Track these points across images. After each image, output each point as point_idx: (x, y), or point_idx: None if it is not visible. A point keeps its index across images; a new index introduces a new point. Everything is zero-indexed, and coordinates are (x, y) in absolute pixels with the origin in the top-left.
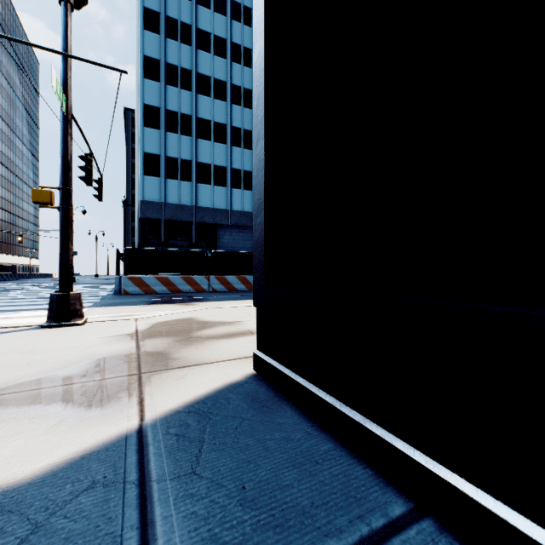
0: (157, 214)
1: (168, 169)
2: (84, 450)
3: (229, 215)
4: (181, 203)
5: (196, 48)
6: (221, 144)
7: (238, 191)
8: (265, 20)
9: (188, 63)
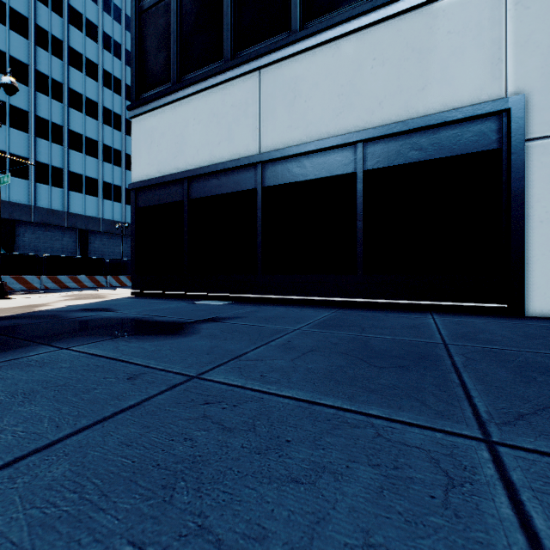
0: None
1: None
2: (109, 299)
3: (32, 212)
4: None
5: None
6: (21, 131)
7: (44, 186)
8: (135, 213)
9: None
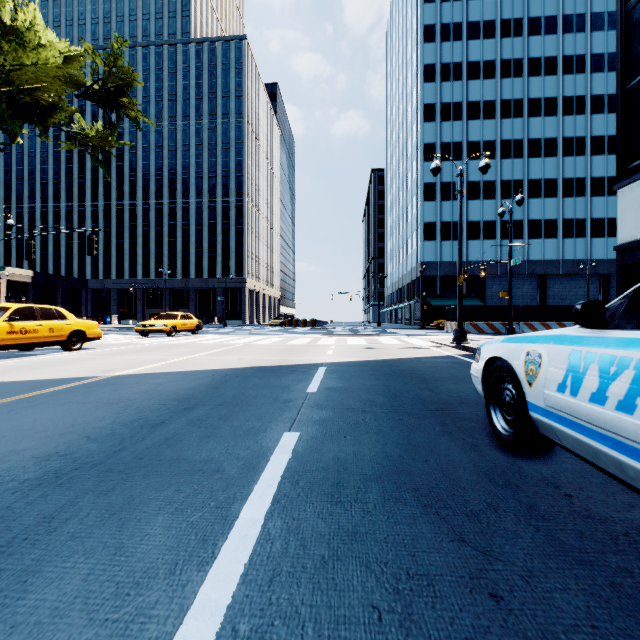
0: (434, 271)
1: (442, 233)
2: None
3: (498, 266)
4: (453, 260)
5: (466, 120)
6: (490, 200)
7: (507, 241)
8: (620, 270)
9: (459, 136)
